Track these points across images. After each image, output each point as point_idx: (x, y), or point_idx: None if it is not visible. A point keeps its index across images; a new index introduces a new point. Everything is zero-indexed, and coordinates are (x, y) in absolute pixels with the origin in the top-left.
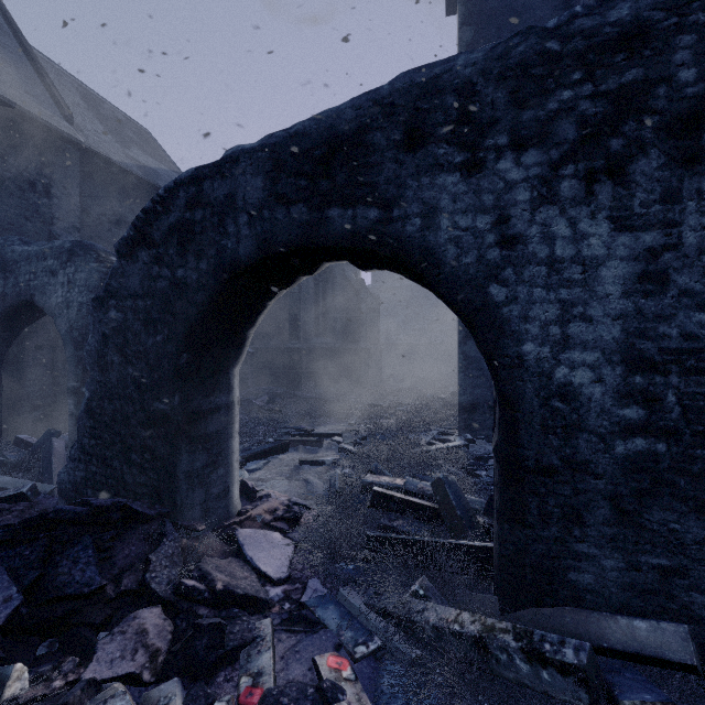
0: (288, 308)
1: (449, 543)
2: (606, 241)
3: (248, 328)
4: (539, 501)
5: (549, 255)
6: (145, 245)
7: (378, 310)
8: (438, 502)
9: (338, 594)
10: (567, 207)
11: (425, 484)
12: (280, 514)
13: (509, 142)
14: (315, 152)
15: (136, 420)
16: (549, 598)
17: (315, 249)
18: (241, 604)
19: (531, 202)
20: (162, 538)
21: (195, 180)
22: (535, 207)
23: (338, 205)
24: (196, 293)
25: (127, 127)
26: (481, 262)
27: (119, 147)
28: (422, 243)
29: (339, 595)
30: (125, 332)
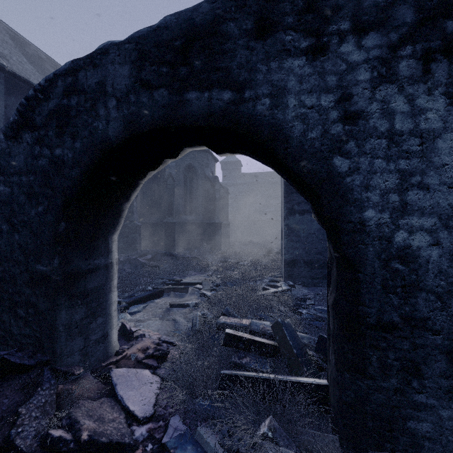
0: (165, 195)
1: (291, 381)
2: (442, 115)
3: (123, 202)
4: (379, 355)
5: (388, 128)
6: (29, 128)
7: (227, 197)
8: (278, 341)
9: (196, 432)
10: (405, 85)
11: (266, 324)
12: (150, 353)
13: (351, 27)
14: (175, 43)
15: (21, 280)
16: (389, 444)
17: (175, 129)
18: (105, 452)
19: (371, 81)
20: (37, 387)
21: (71, 71)
22: (375, 86)
23: (196, 88)
24: (71, 169)
25: (47, 63)
26: (326, 136)
27: (39, 75)
28: (271, 121)
29: (197, 433)
30: (11, 204)
